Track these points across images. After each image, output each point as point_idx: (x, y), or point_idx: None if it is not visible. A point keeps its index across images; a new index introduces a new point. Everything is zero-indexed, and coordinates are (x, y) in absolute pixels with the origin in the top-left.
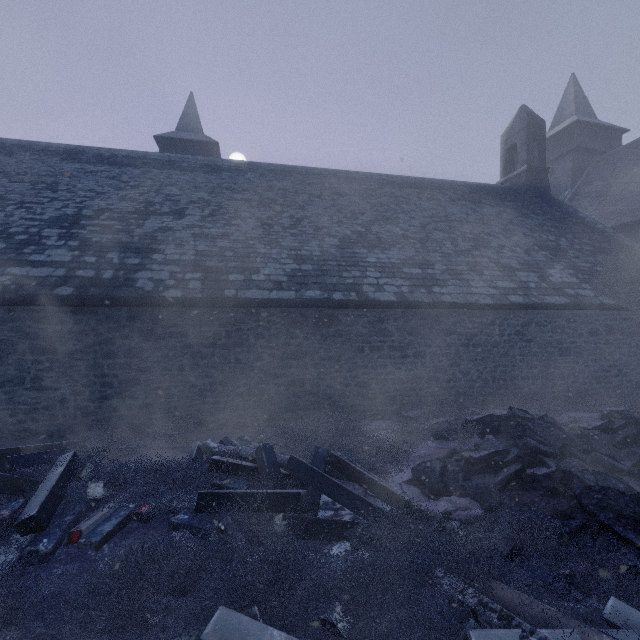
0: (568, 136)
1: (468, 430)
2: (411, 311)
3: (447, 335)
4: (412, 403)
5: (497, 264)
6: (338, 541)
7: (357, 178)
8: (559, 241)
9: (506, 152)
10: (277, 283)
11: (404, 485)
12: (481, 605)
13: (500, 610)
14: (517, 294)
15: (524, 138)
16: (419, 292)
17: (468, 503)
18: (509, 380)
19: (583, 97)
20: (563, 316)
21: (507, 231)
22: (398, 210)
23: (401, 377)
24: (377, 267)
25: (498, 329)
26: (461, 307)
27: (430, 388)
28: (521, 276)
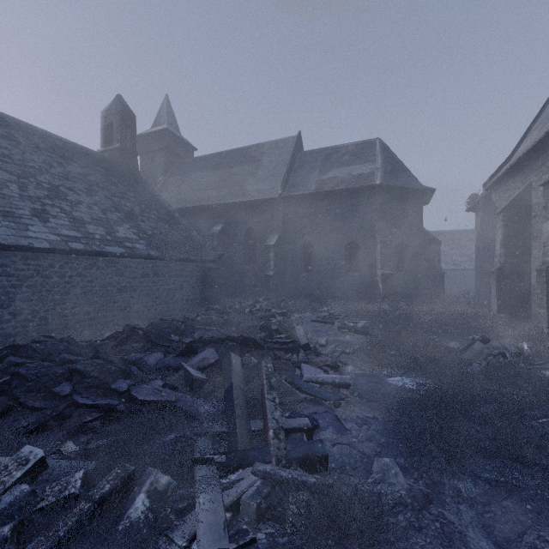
0: (162, 137)
1: None
2: None
3: None
4: None
5: (69, 215)
6: None
7: None
8: (134, 208)
9: (106, 127)
10: None
11: None
12: None
13: None
14: (80, 242)
15: (119, 121)
16: None
17: None
18: (71, 316)
19: (173, 114)
20: (122, 262)
21: (90, 191)
22: None
23: None
24: None
25: (58, 271)
26: (9, 248)
27: None
28: (90, 228)
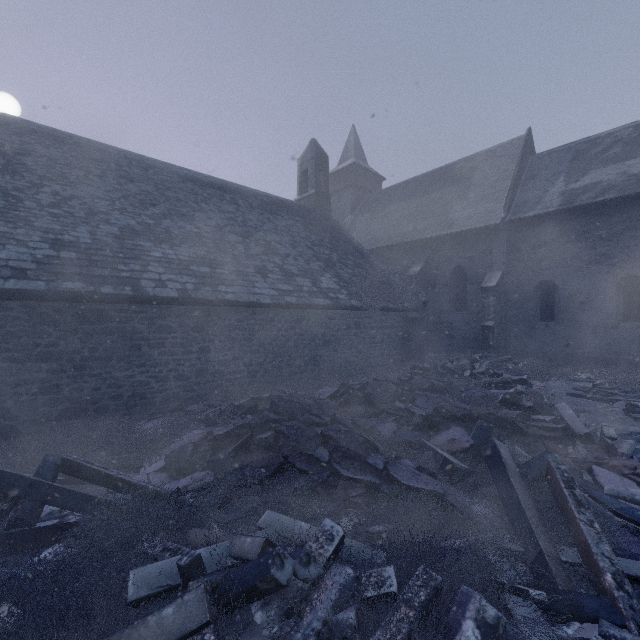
0: (349, 173)
1: (236, 414)
2: (195, 308)
3: (232, 331)
4: (196, 397)
5: (281, 269)
6: (50, 547)
7: (154, 166)
8: (332, 255)
9: (301, 175)
10: (19, 270)
11: (152, 474)
12: (163, 550)
13: (175, 547)
14: (293, 296)
15: (313, 166)
16: (204, 290)
17: (205, 474)
18: (286, 368)
19: (360, 145)
20: (327, 314)
21: (294, 242)
22: (196, 208)
23: (185, 373)
24: (162, 262)
25: (277, 325)
26: (244, 305)
27: (215, 381)
28: (299, 281)
